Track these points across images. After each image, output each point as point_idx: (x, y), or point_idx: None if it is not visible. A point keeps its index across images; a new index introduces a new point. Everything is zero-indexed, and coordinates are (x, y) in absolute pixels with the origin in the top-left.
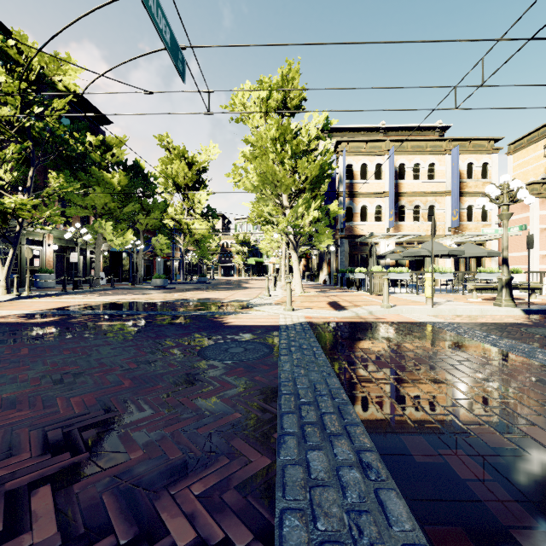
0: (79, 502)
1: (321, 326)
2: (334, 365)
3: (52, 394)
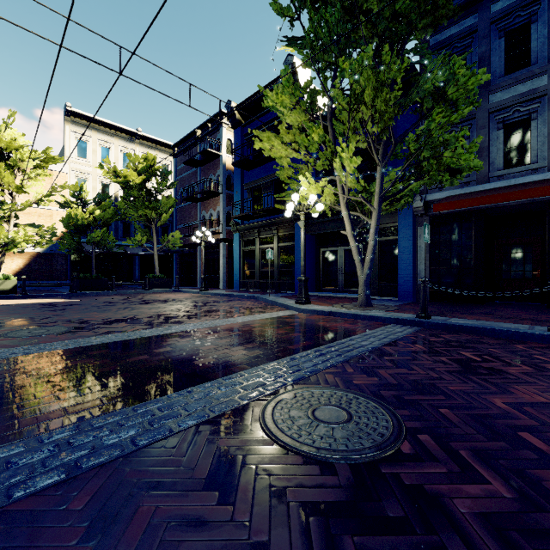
0: (458, 355)
1: (5, 430)
2: (271, 360)
3: None
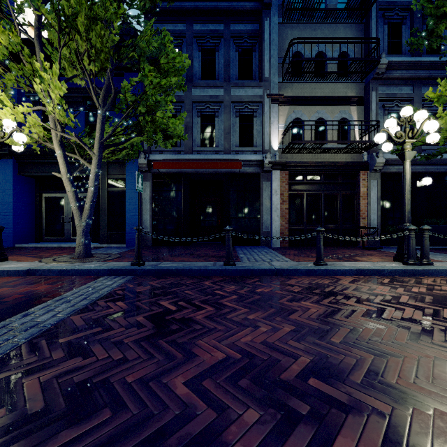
0: (157, 307)
1: None
2: None
3: (256, 362)
